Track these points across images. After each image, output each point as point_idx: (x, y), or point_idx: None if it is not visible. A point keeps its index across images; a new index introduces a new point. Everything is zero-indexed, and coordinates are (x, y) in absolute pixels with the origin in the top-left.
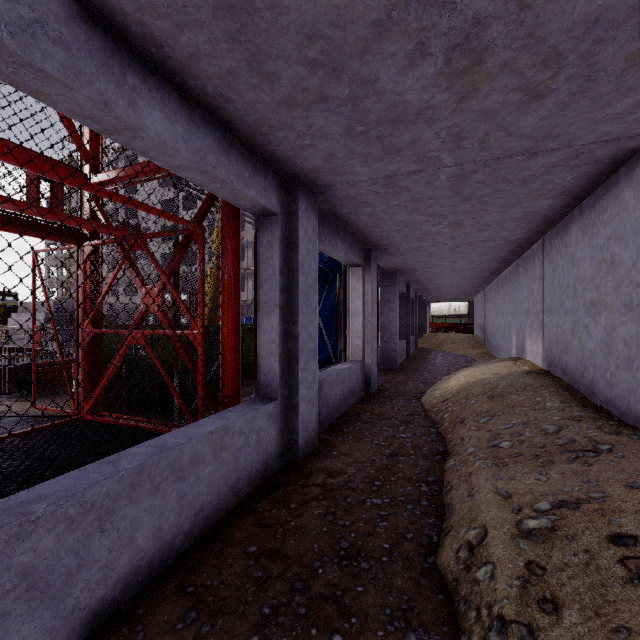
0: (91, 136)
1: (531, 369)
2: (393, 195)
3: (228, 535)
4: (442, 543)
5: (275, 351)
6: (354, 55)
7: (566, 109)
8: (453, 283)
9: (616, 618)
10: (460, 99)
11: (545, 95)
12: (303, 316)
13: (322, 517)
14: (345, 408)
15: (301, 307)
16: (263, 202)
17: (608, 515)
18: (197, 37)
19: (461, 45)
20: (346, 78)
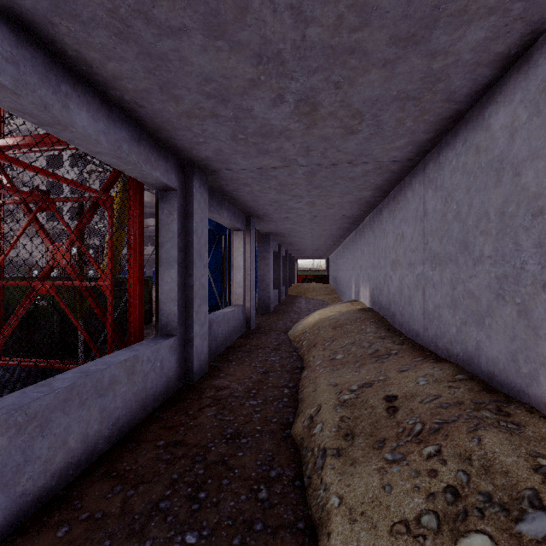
0: None
1: (362, 307)
2: (266, 180)
3: (140, 437)
4: (295, 421)
5: (174, 297)
6: (237, 94)
7: (370, 141)
8: (313, 244)
9: (380, 435)
10: (307, 128)
11: (357, 132)
12: (197, 270)
13: (213, 417)
14: (230, 342)
15: (195, 263)
16: (165, 181)
17: (386, 387)
18: (122, 66)
19: (304, 100)
20: (231, 106)
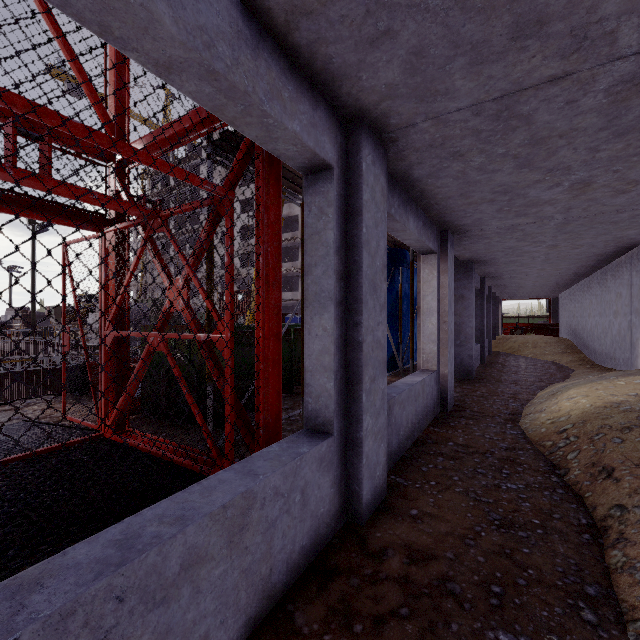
0: (116, 105)
1: None
2: (502, 135)
3: None
4: None
5: (329, 365)
6: None
7: None
8: (540, 276)
9: None
10: None
11: None
12: (368, 314)
13: None
14: (418, 433)
15: (366, 301)
16: (311, 144)
17: None
18: None
19: None
20: None
